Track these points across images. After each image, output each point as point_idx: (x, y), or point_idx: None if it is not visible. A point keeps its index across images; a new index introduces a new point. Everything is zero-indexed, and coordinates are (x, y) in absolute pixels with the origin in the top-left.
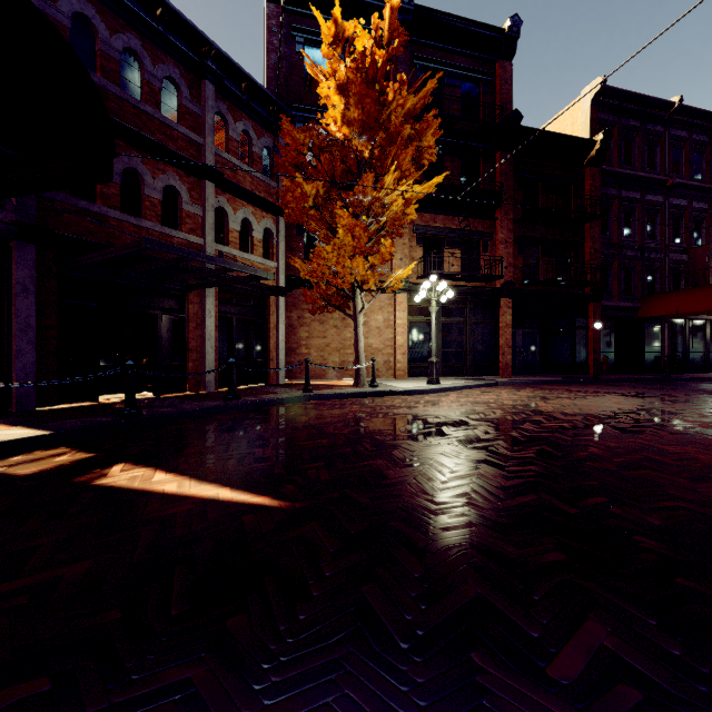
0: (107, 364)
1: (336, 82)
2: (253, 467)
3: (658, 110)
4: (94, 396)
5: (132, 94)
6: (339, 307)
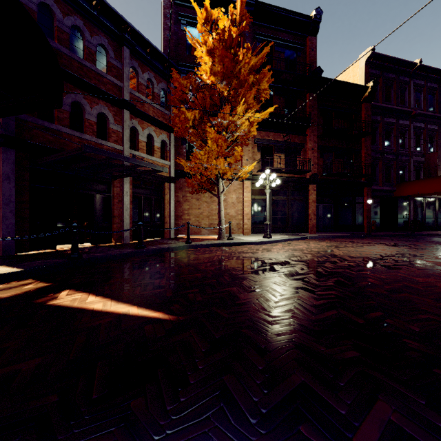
0: (61, 225)
1: (206, 48)
2: (152, 292)
3: (406, 68)
4: (52, 246)
5: (77, 54)
6: (209, 190)
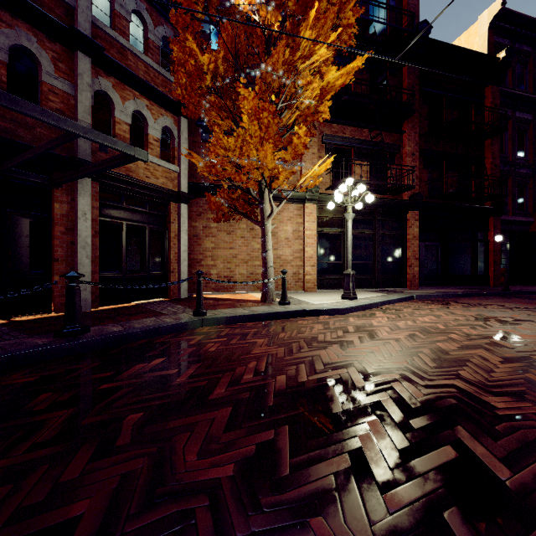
0: None
1: None
2: None
3: None
4: None
5: None
6: (246, 214)
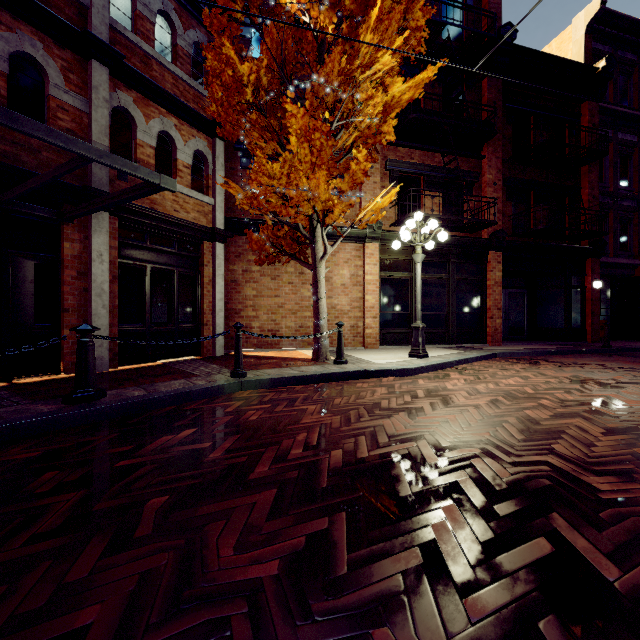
0: None
1: None
2: None
3: None
4: None
5: None
6: (294, 255)
